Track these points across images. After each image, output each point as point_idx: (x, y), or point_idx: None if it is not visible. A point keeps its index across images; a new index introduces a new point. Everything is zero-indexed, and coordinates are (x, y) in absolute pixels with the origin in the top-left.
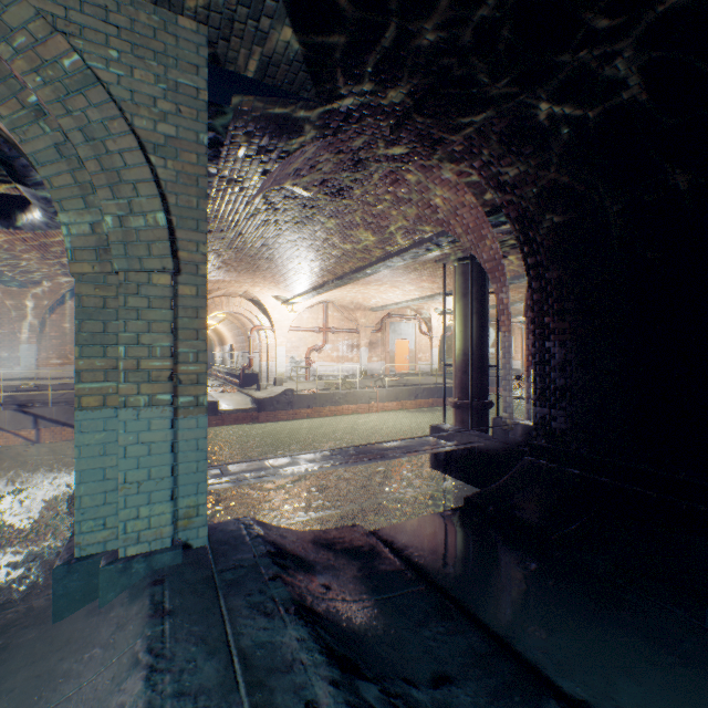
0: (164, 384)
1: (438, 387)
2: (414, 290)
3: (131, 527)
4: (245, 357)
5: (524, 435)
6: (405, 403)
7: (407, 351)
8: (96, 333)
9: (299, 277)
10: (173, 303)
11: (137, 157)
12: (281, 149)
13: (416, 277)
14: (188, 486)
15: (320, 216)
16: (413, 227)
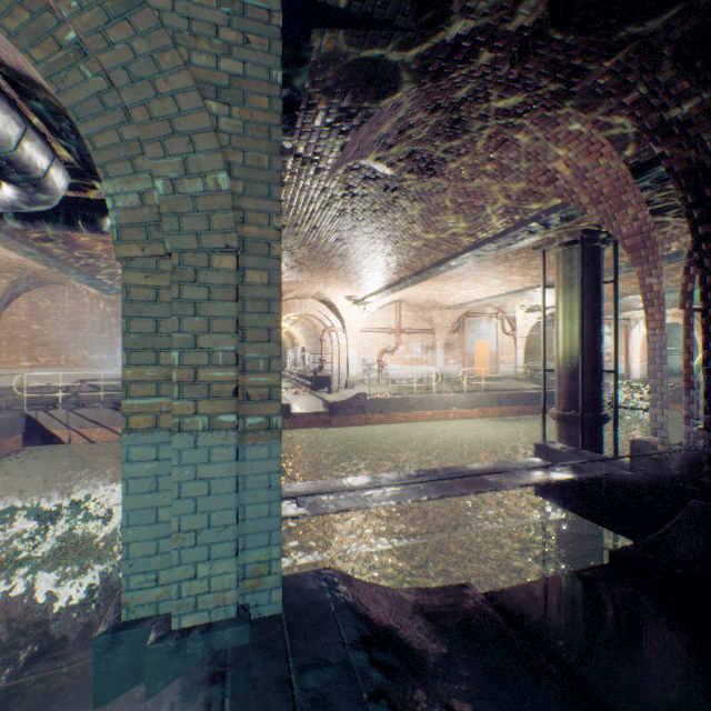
0: (227, 401)
1: (525, 393)
2: (500, 284)
3: (186, 589)
4: (316, 359)
5: (685, 467)
6: (486, 410)
7: (487, 352)
8: (147, 334)
9: (373, 274)
10: (238, 293)
11: (193, 100)
12: (365, 111)
13: (505, 269)
14: (257, 534)
15: (402, 200)
16: (515, 204)
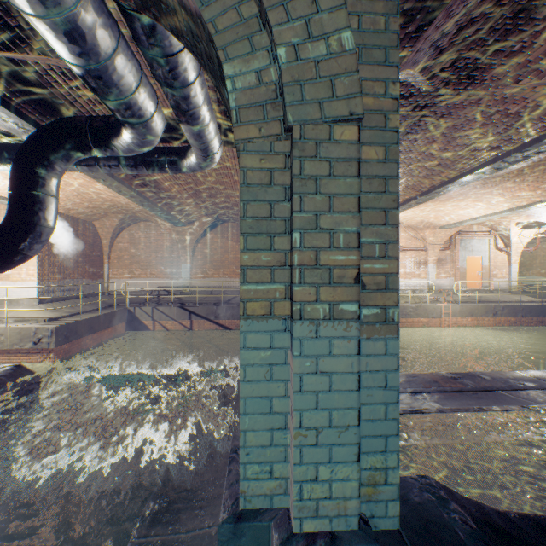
0: (347, 288)
1: (522, 305)
2: (503, 201)
3: (306, 491)
4: None
5: None
6: (480, 319)
7: (479, 267)
8: (261, 218)
9: None
10: (358, 168)
11: None
12: (425, 12)
13: (513, 184)
14: (372, 437)
15: (428, 117)
16: None
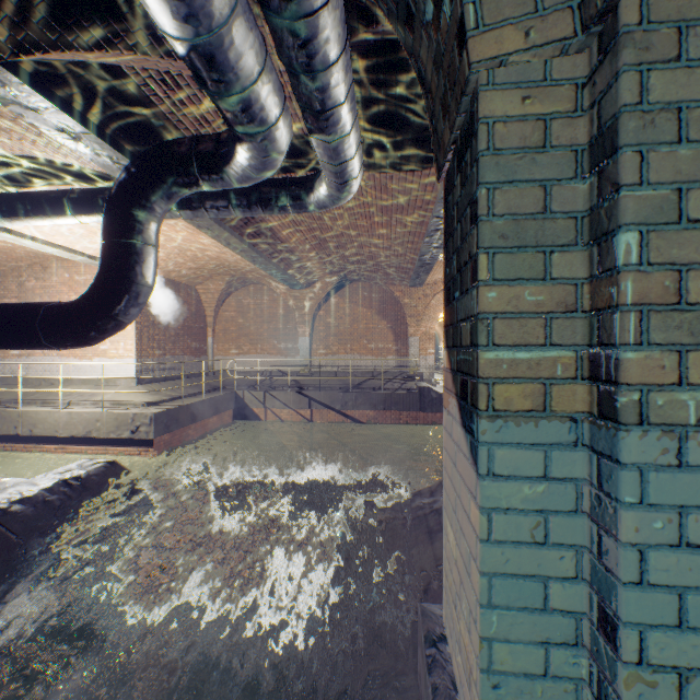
0: None
1: None
2: None
3: None
4: None
5: None
6: None
7: None
8: (523, 217)
9: None
10: None
11: None
12: None
13: None
14: None
15: None
16: None
